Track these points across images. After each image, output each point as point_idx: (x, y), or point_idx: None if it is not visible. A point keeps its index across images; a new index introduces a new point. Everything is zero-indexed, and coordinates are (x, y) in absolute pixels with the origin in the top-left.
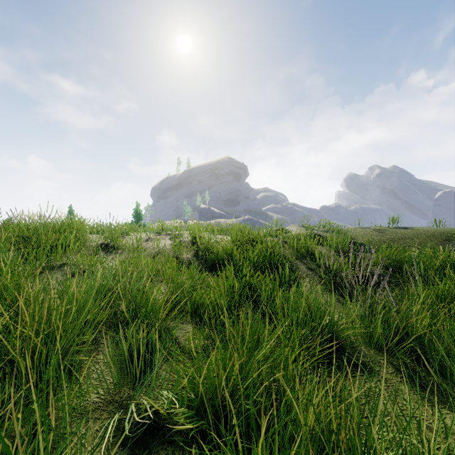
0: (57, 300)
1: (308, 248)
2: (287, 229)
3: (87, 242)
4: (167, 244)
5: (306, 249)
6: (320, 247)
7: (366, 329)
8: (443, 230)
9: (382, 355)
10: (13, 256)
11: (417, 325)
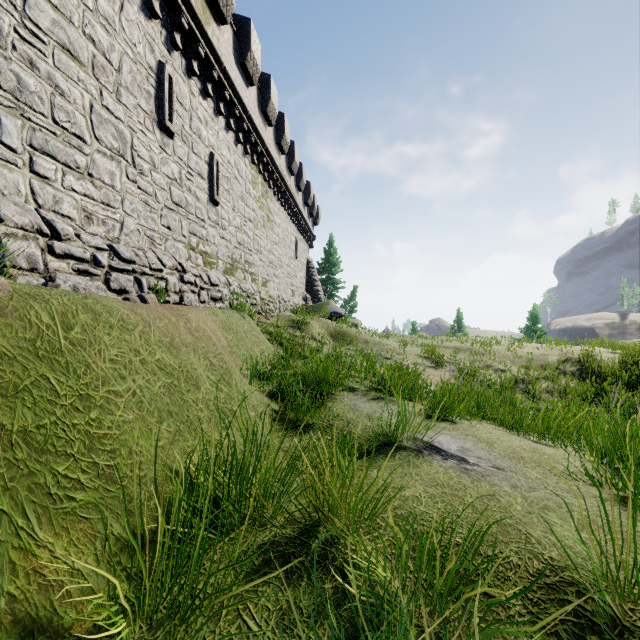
0: (496, 378)
1: None
2: None
3: (496, 353)
4: (555, 359)
5: None
6: None
7: None
8: None
9: None
10: (465, 358)
11: None
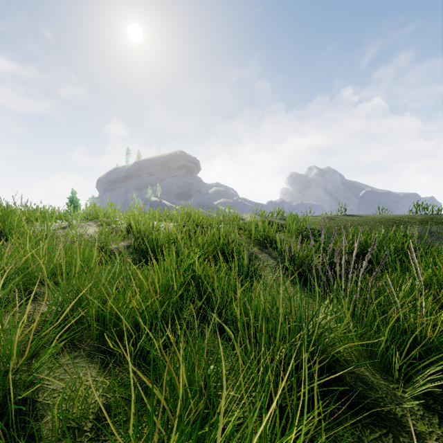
0: None
1: (266, 234)
2: (240, 217)
3: None
4: (92, 232)
5: (264, 236)
6: (279, 232)
7: (365, 340)
8: (388, 217)
9: (392, 379)
10: None
11: (427, 328)
